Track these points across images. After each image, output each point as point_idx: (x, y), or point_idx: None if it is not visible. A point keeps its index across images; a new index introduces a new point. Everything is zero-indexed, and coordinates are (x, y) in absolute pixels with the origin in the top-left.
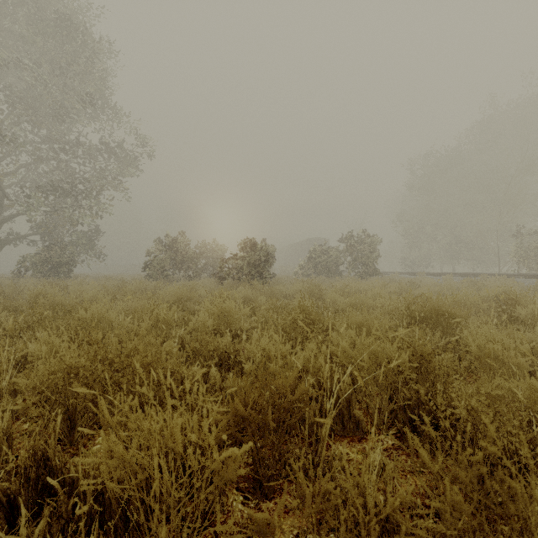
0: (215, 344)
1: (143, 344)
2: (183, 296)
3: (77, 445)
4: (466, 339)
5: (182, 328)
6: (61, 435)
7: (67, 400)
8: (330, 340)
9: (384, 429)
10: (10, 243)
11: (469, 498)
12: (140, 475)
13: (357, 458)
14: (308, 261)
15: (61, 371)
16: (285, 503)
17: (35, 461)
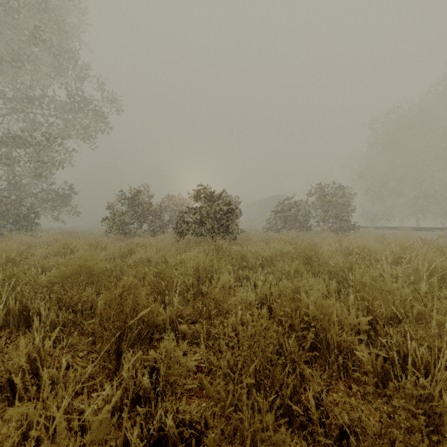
0: None
1: None
2: (81, 272)
3: None
4: None
5: None
6: None
7: None
8: None
9: None
10: None
11: None
12: None
13: None
14: (277, 214)
15: None
16: None
17: None
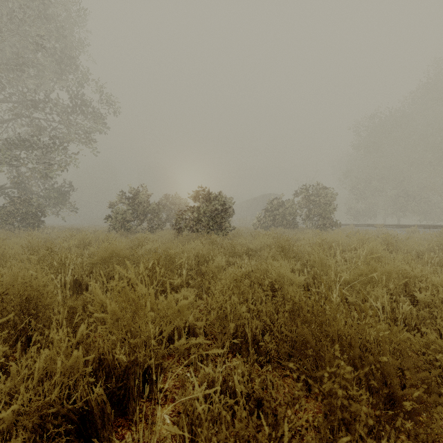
0: None
1: None
2: (113, 256)
3: None
4: None
5: None
6: None
7: None
8: None
9: None
10: None
11: None
12: None
13: None
14: (266, 213)
15: None
16: None
17: None
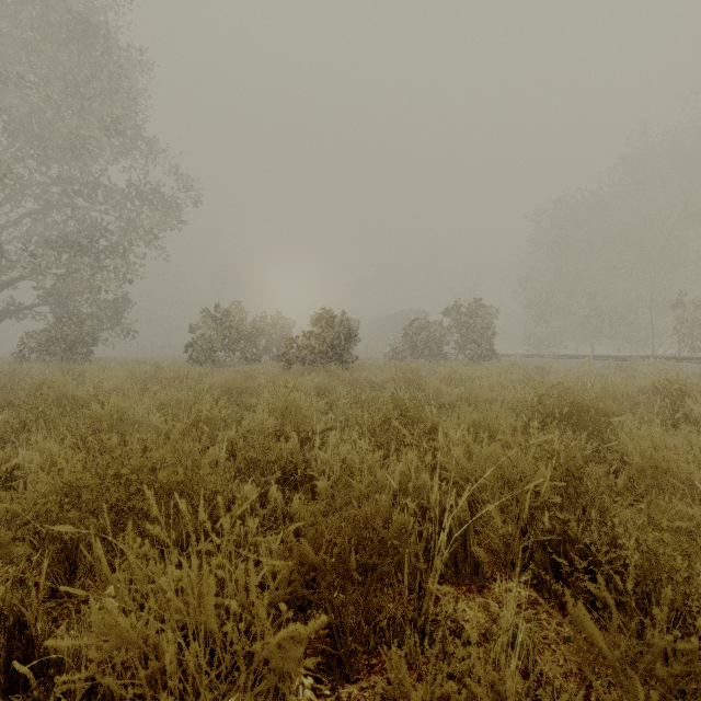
0: (277, 451)
1: (171, 454)
2: (236, 385)
3: (78, 598)
4: (624, 445)
5: (233, 429)
6: (56, 584)
7: (65, 533)
8: (435, 447)
9: (514, 574)
10: (11, 316)
11: (645, 682)
12: (154, 661)
13: (478, 617)
14: (403, 339)
15: (59, 491)
16: (375, 689)
17: (5, 629)
